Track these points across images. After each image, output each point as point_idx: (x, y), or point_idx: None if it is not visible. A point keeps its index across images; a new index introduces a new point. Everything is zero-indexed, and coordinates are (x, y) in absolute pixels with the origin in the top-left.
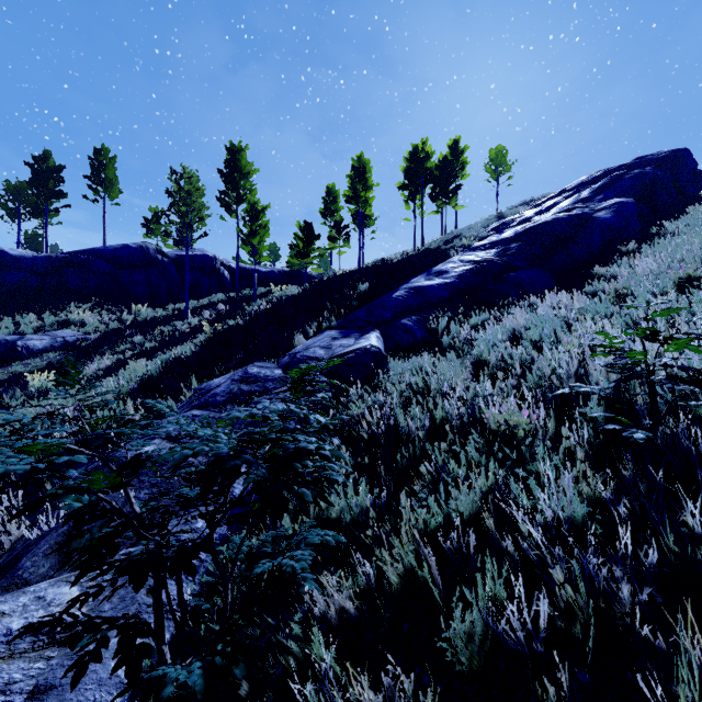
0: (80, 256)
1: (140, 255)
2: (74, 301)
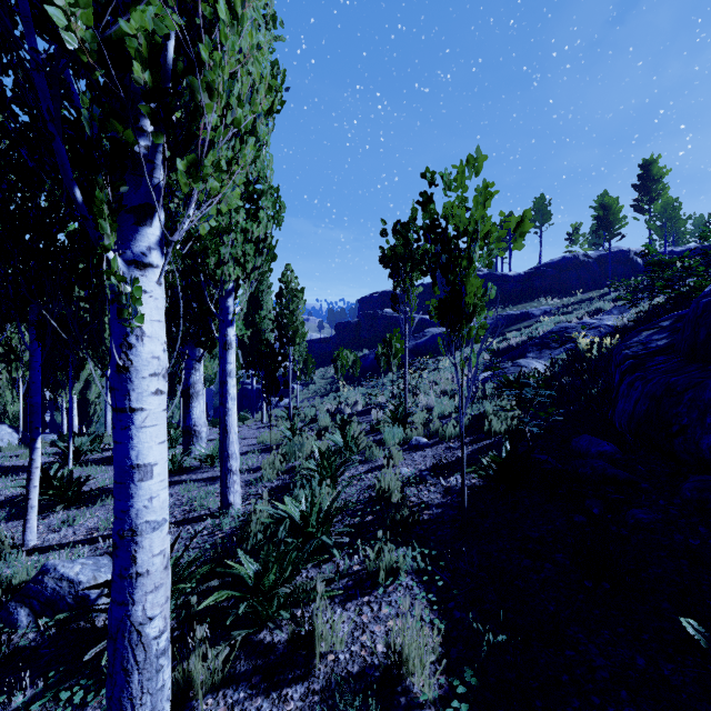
0: (539, 269)
1: (573, 261)
2: (538, 294)
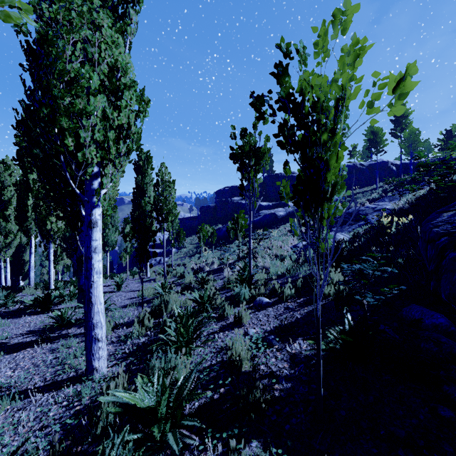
0: None
1: (353, 167)
2: None
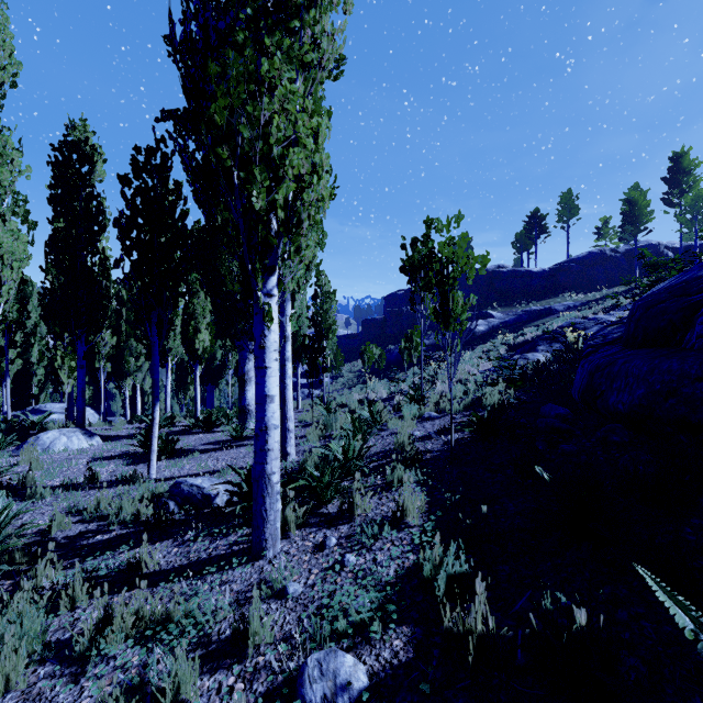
0: (564, 264)
1: (599, 256)
2: (563, 289)
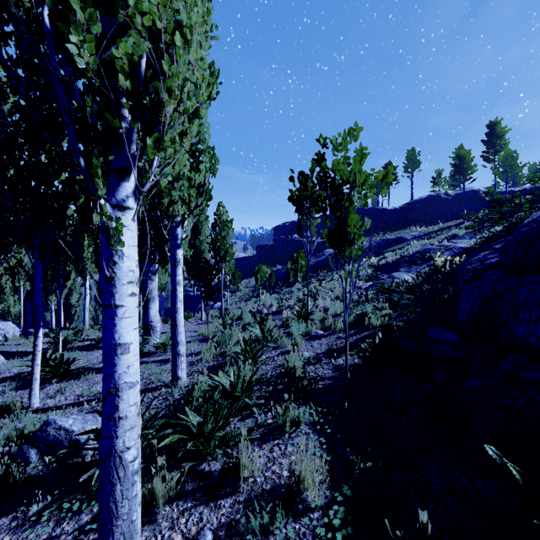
0: (411, 204)
1: (436, 198)
2: (410, 223)
